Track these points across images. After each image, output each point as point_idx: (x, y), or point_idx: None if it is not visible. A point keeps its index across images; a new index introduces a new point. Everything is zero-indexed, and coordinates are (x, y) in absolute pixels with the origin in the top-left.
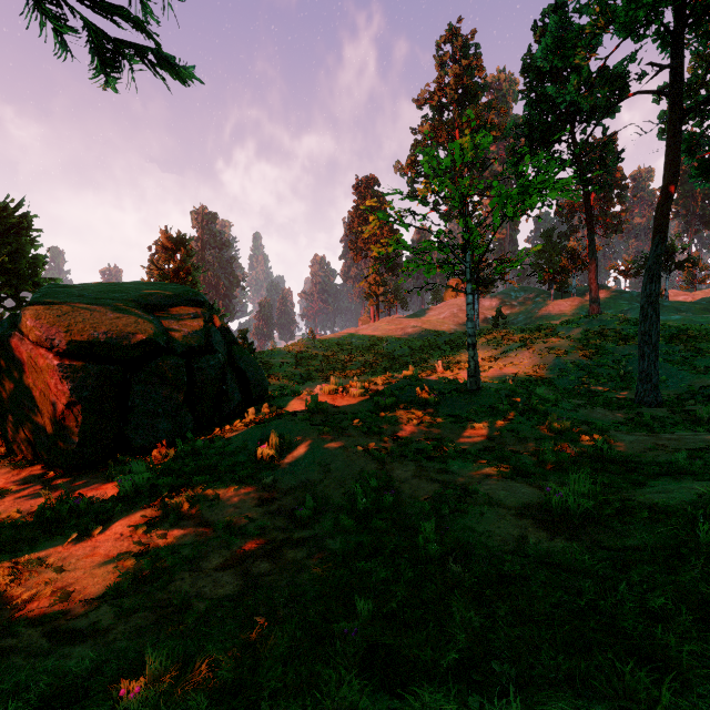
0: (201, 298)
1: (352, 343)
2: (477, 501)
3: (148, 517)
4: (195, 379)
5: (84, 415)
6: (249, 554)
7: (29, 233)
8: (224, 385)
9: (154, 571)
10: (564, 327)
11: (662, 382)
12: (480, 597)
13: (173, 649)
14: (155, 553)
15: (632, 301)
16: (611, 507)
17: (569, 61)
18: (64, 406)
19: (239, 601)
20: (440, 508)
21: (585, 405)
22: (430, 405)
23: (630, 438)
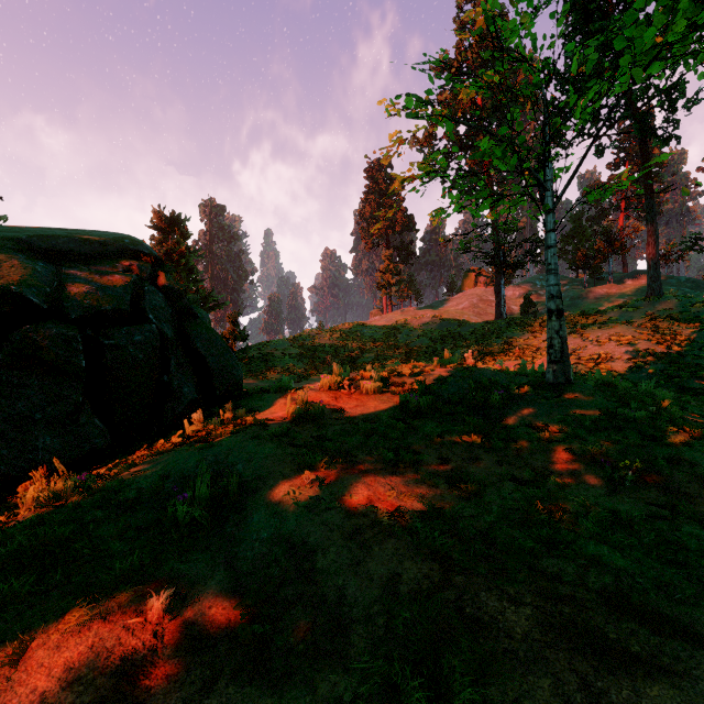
0: (144, 250)
1: (363, 334)
2: None
3: None
4: (107, 364)
5: None
6: None
7: None
8: (166, 375)
9: None
10: (616, 312)
11: None
12: None
13: None
14: None
15: (681, 286)
16: None
17: None
18: None
19: None
20: None
21: None
22: (493, 408)
23: None
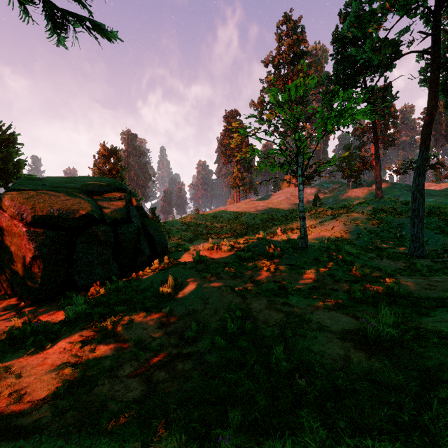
0: (124, 187)
1: (222, 216)
2: (311, 328)
3: (83, 336)
4: (119, 240)
5: (44, 264)
6: (151, 365)
7: (14, 145)
8: (139, 244)
9: (84, 378)
10: (359, 206)
11: (425, 241)
12: (323, 410)
13: (90, 446)
14: (86, 363)
15: (402, 189)
16: (410, 334)
17: (365, 32)
18: (30, 259)
19: (142, 404)
20: (286, 332)
21: (376, 257)
22: (275, 257)
23: (410, 280)
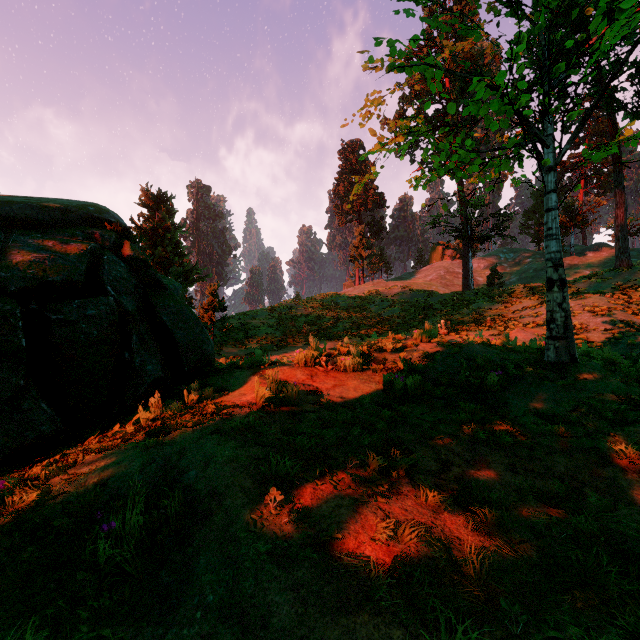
0: (110, 218)
1: (337, 304)
2: None
3: None
4: (56, 342)
5: None
6: None
7: None
8: (127, 351)
9: None
10: (584, 283)
11: None
12: None
13: None
14: None
15: None
16: None
17: None
18: None
19: None
20: None
21: None
22: (490, 391)
23: None
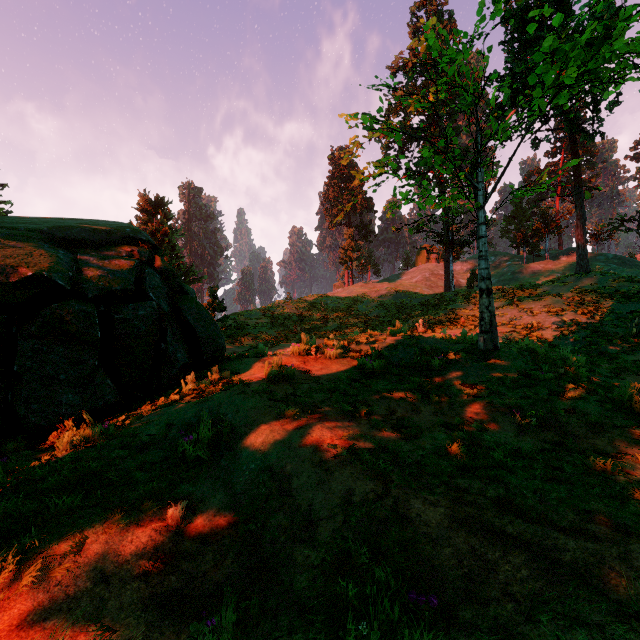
0: (142, 237)
1: (327, 305)
2: None
3: None
4: (117, 335)
5: None
6: None
7: None
8: (163, 343)
9: None
10: (549, 286)
11: None
12: None
13: None
14: None
15: (609, 262)
16: None
17: None
18: None
19: None
20: None
21: (623, 370)
22: (434, 370)
23: None
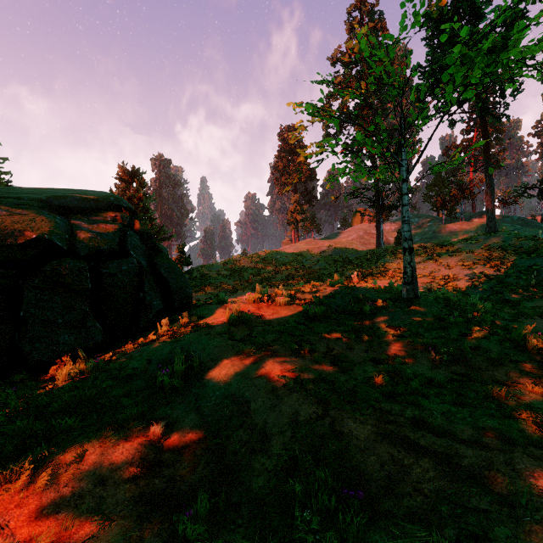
0: (123, 204)
1: (277, 259)
2: None
3: None
4: (104, 286)
5: None
6: None
7: None
8: (141, 292)
9: None
10: (463, 244)
11: None
12: None
13: None
14: None
15: (514, 223)
16: None
17: None
18: None
19: None
20: None
21: (522, 314)
22: (365, 315)
23: None
